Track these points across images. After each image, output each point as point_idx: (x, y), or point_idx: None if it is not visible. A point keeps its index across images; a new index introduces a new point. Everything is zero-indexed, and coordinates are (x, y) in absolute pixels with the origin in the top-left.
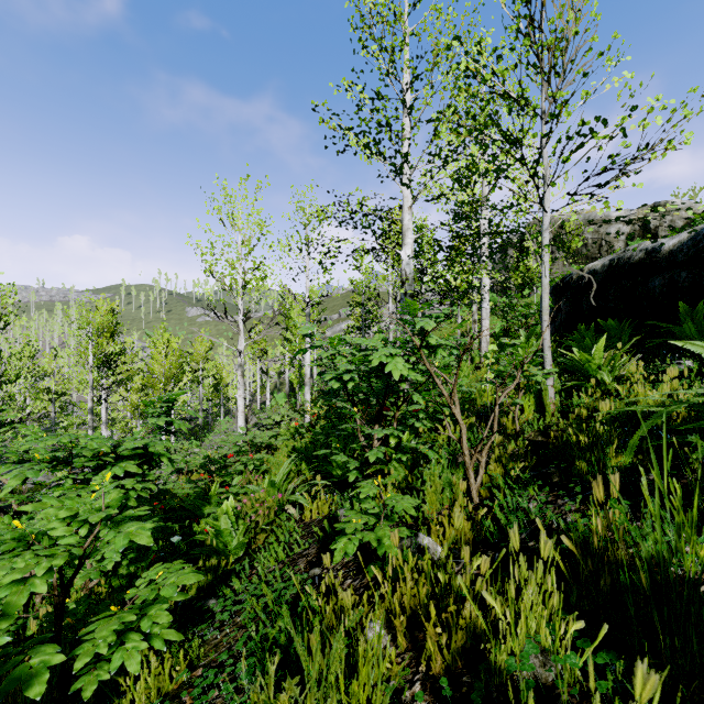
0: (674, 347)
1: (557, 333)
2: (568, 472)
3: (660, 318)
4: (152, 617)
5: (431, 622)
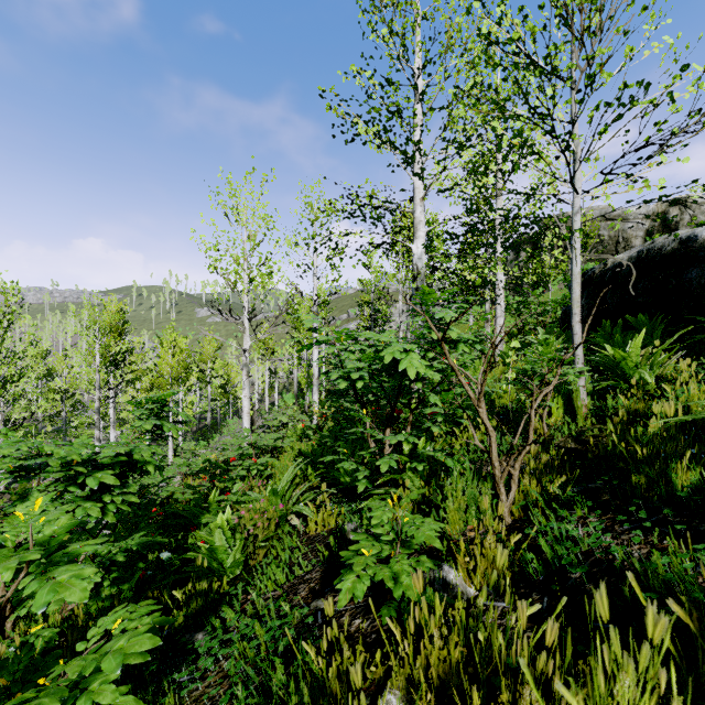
0: None
1: None
2: (620, 489)
3: (697, 313)
4: (93, 694)
5: None
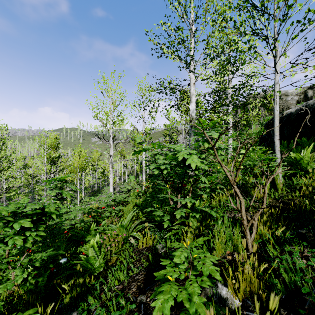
0: None
1: (268, 146)
2: None
3: None
4: None
5: None
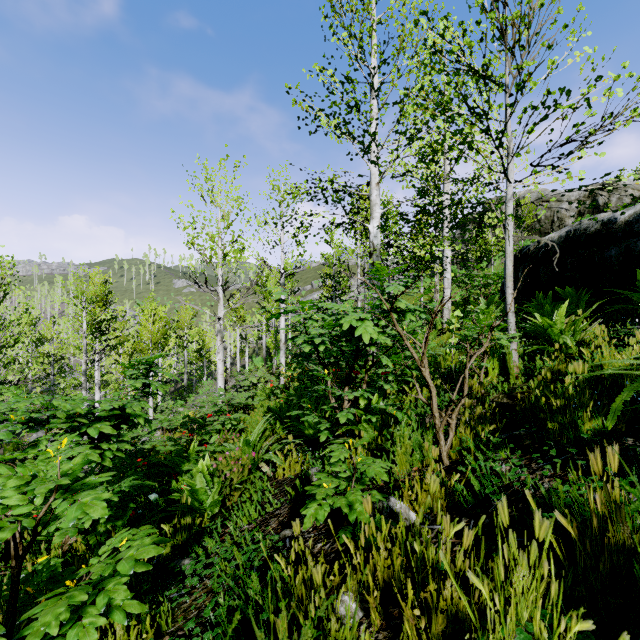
0: (632, 312)
1: (515, 301)
2: (539, 435)
3: (616, 286)
4: (109, 593)
5: (409, 603)
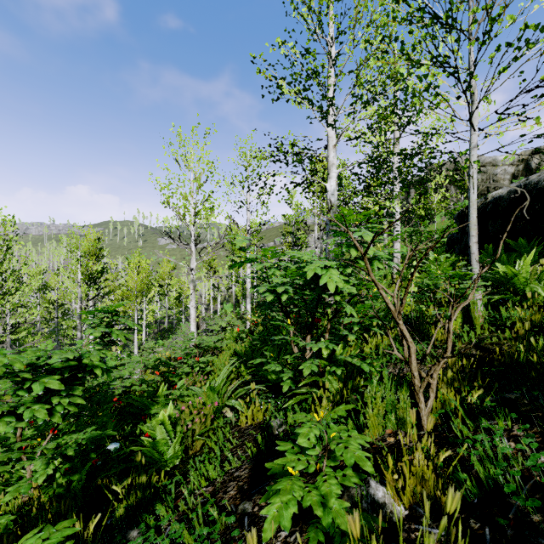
0: None
1: (462, 253)
2: (539, 400)
3: None
4: None
5: None
